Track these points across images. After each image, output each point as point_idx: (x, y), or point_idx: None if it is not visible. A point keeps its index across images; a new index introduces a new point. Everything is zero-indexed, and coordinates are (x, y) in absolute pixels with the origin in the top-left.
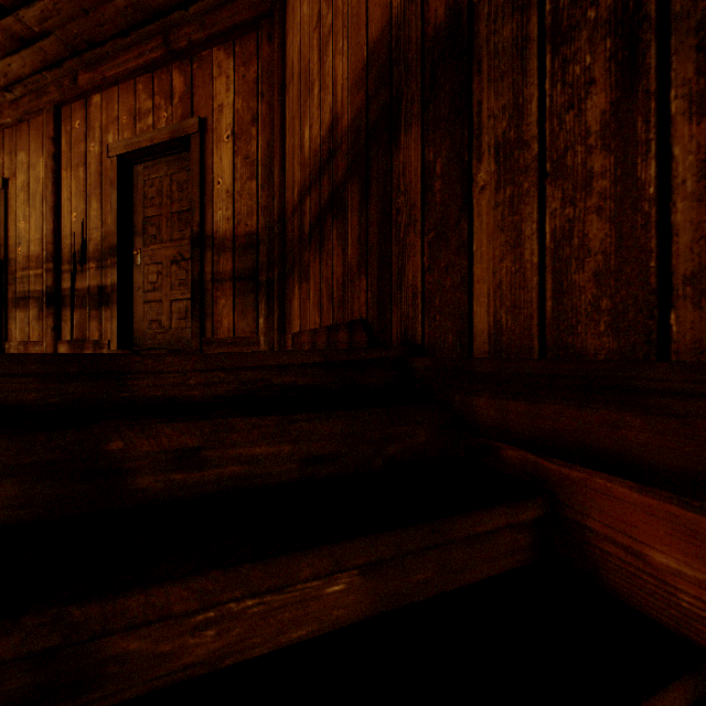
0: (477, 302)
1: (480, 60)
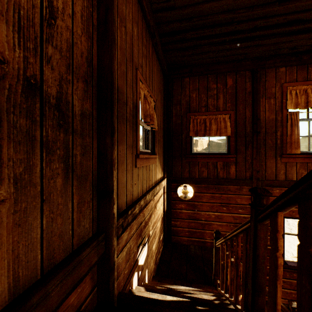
0: None
1: (1, 118)
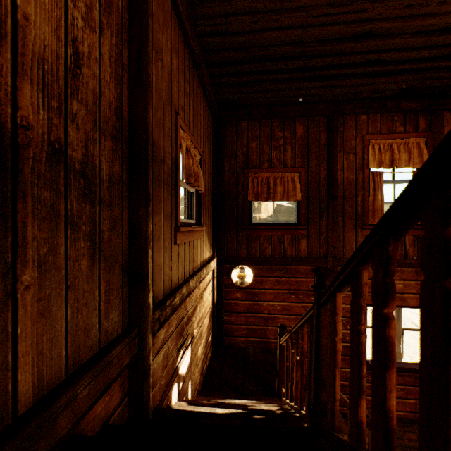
0: (22, 372)
1: (26, 192)
